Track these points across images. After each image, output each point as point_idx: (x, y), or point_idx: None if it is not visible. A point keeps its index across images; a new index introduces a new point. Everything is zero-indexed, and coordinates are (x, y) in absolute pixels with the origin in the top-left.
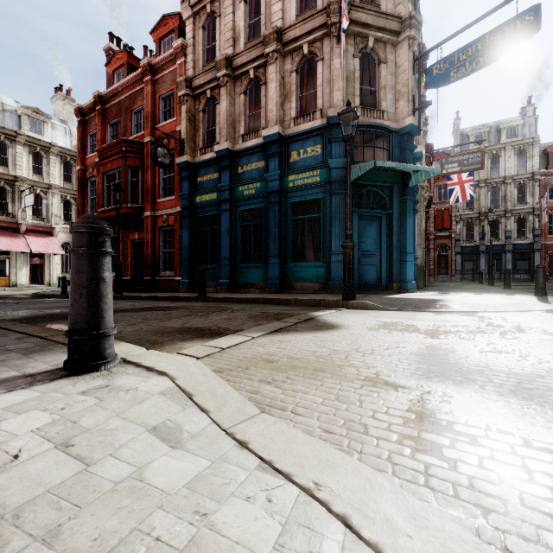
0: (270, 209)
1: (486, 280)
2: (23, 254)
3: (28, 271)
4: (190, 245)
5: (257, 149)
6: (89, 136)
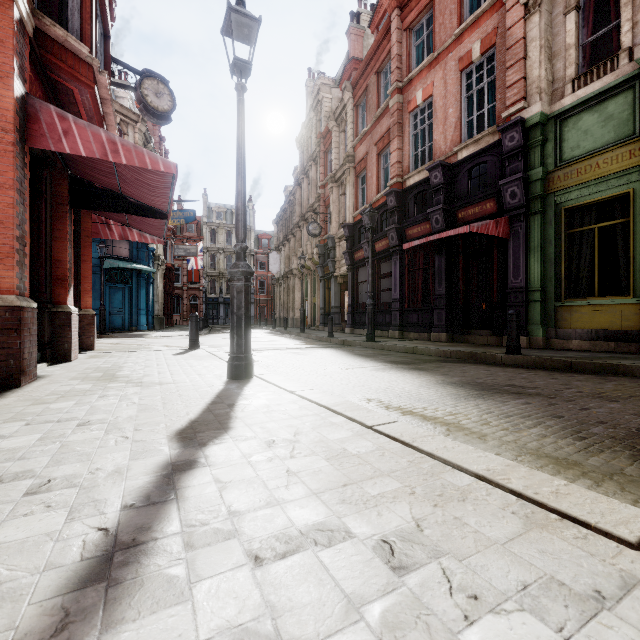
0: None
1: (224, 324)
2: None
3: None
4: None
5: None
6: None
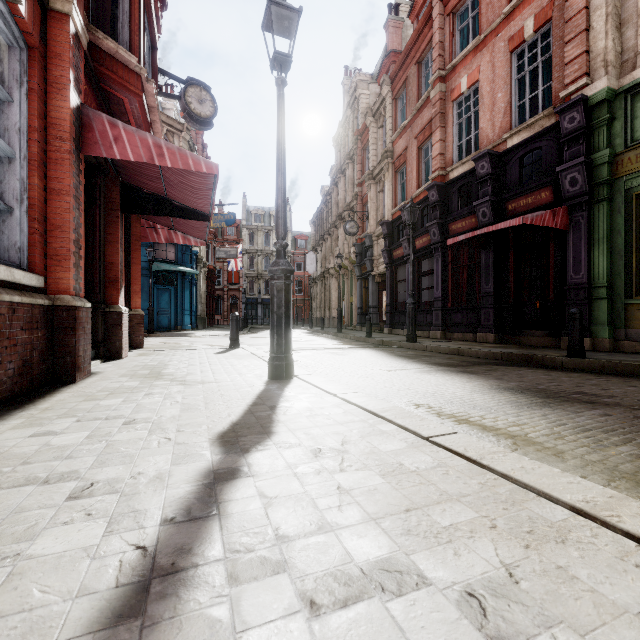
0: None
1: (262, 324)
2: None
3: None
4: None
5: None
6: None
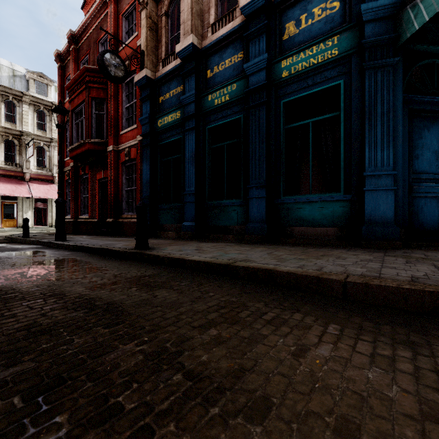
0: (252, 116)
1: None
2: (29, 199)
3: (32, 214)
4: (151, 180)
5: (231, 37)
6: (67, 80)
